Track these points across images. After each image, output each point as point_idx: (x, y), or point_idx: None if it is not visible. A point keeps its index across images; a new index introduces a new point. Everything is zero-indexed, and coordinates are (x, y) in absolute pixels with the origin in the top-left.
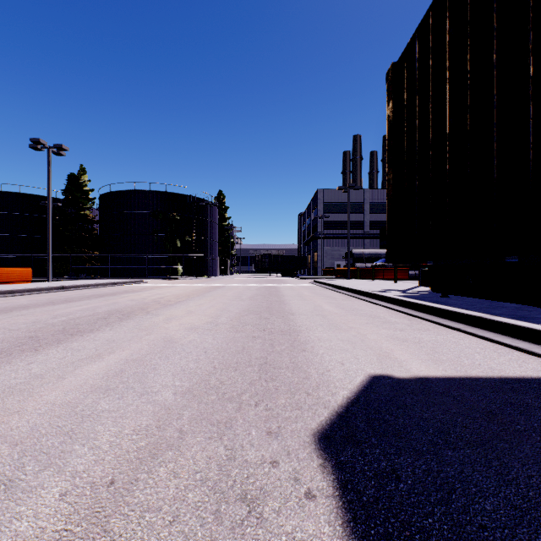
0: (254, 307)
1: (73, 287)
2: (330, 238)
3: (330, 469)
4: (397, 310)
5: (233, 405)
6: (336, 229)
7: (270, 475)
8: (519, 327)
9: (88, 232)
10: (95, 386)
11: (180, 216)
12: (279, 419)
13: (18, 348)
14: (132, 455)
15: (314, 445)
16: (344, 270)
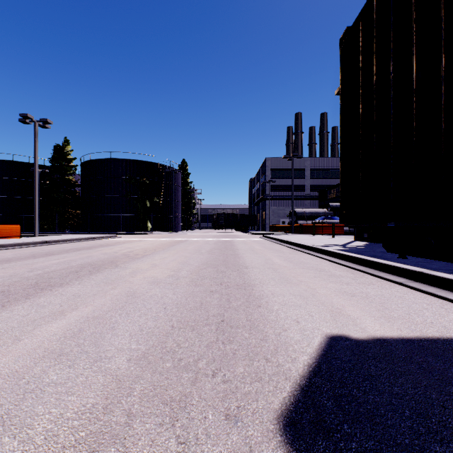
0: (211, 260)
1: (56, 242)
2: (277, 199)
3: None
4: (340, 264)
5: (189, 375)
6: (282, 192)
7: None
8: None
9: (71, 194)
10: (49, 350)
11: (149, 181)
12: (238, 396)
13: None
14: (67, 452)
15: (279, 435)
16: (288, 227)
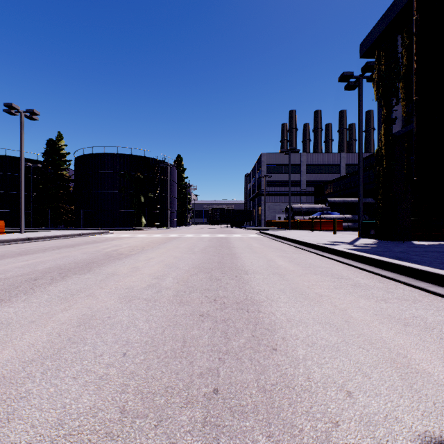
0: (204, 262)
1: (40, 239)
2: (272, 195)
3: None
4: (358, 267)
5: None
6: (277, 187)
7: None
8: None
9: (64, 189)
10: None
11: (144, 176)
12: None
13: None
14: None
15: None
16: (285, 222)
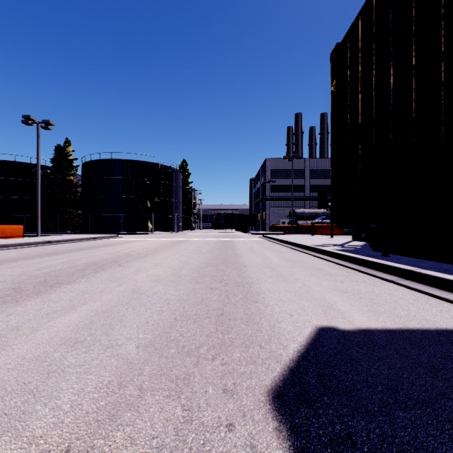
0: (212, 259)
1: (59, 242)
2: (277, 200)
3: (286, 434)
4: (336, 263)
5: (192, 359)
6: (282, 192)
7: (226, 441)
8: (446, 280)
9: (72, 194)
10: (65, 339)
11: (150, 181)
12: (234, 375)
13: (1, 300)
14: (91, 416)
15: (268, 404)
16: (288, 227)
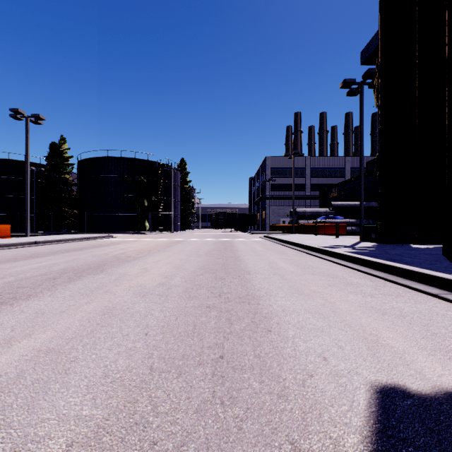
0: (209, 264)
1: (47, 242)
2: (277, 199)
3: None
4: (353, 268)
5: None
6: (282, 191)
7: None
8: None
9: (67, 193)
10: None
11: (147, 180)
12: None
13: None
14: None
15: None
16: (289, 226)
